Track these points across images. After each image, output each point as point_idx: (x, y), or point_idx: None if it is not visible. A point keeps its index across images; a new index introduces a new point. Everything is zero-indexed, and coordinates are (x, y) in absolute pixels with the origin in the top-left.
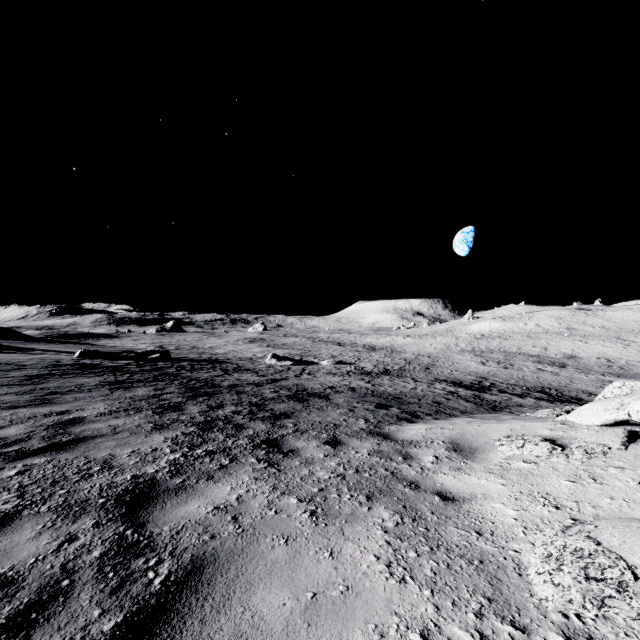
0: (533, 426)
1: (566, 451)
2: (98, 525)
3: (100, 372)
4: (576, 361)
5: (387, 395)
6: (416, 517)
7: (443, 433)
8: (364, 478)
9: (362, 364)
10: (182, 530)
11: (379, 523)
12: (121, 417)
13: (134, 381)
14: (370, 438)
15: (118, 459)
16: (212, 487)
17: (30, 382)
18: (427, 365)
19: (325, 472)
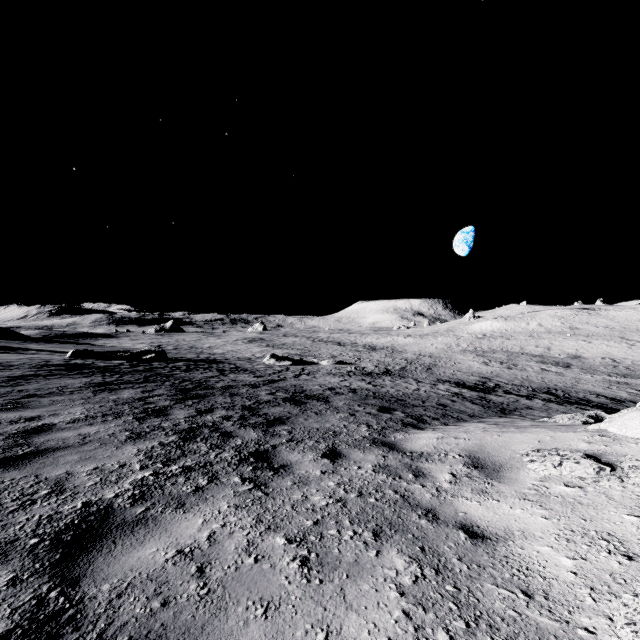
0: (565, 437)
1: (617, 472)
2: (15, 582)
3: (89, 373)
4: (581, 361)
5: (389, 397)
6: (440, 567)
7: (458, 444)
8: (369, 504)
9: (362, 364)
10: (126, 591)
11: (392, 578)
12: (96, 424)
13: (122, 382)
14: (374, 449)
15: (74, 479)
16: (180, 519)
17: (9, 384)
18: (429, 365)
19: (322, 496)
